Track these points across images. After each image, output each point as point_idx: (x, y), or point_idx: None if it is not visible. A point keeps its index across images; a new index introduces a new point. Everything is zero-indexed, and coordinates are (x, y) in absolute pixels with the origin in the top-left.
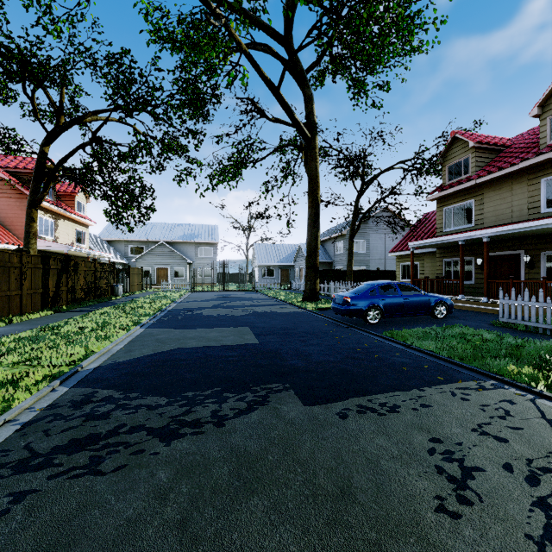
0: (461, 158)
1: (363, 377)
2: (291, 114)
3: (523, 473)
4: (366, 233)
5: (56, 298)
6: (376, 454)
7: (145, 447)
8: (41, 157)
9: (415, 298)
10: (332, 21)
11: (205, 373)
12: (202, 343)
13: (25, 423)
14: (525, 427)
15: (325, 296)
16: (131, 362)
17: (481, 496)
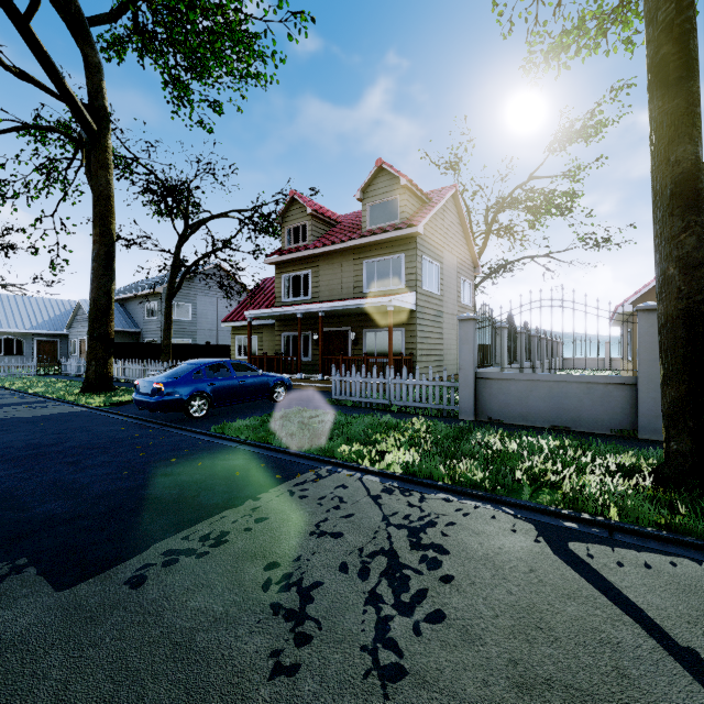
0: (299, 223)
1: (178, 502)
2: (58, 77)
3: (357, 567)
4: (193, 294)
5: None
6: (190, 627)
7: None
8: None
9: (252, 380)
10: None
11: None
12: None
13: None
14: (356, 511)
15: (126, 382)
16: None
17: (321, 621)
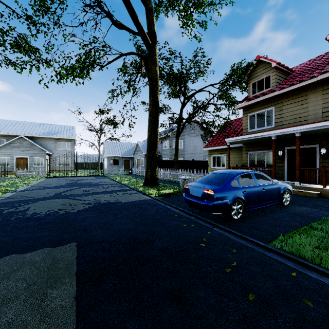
0: (263, 76)
1: None
2: (135, 16)
3: None
4: (183, 135)
5: None
6: None
7: None
8: None
9: (269, 188)
10: None
11: None
12: None
13: None
14: None
15: (159, 180)
16: None
17: None
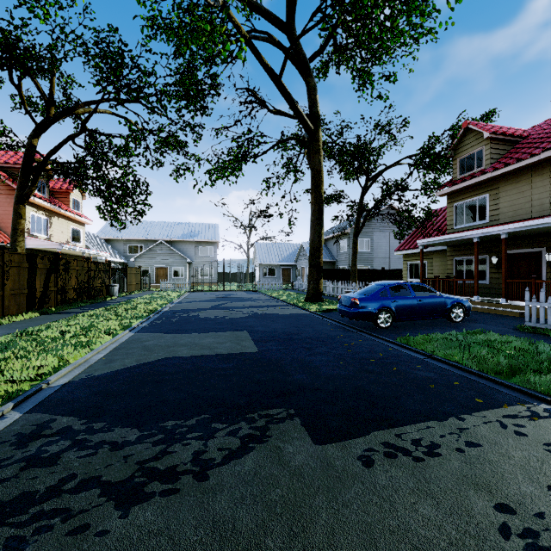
0: (473, 150)
1: (384, 399)
2: (294, 104)
3: None
4: (370, 231)
5: (44, 299)
6: (425, 536)
7: (91, 519)
8: (29, 150)
9: (429, 300)
10: (337, 3)
11: (193, 392)
12: (194, 352)
13: None
14: None
15: (328, 296)
16: (108, 377)
17: None
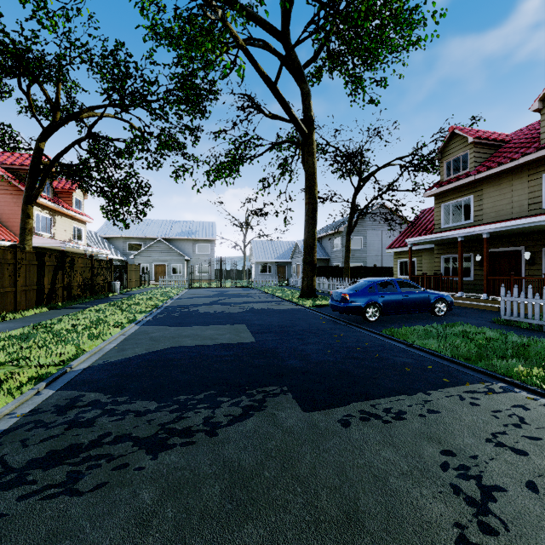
0: (459, 153)
1: (365, 379)
2: (289, 109)
3: None
4: (363, 229)
5: (52, 295)
6: (384, 469)
7: (129, 460)
8: (37, 153)
9: (414, 295)
10: (330, 16)
11: (199, 374)
12: (197, 342)
13: (3, 432)
14: (544, 437)
15: (322, 292)
16: (122, 362)
17: (506, 523)
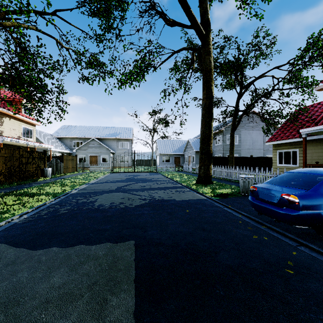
0: None
1: None
2: (188, 8)
3: None
4: (238, 130)
5: None
6: None
7: None
8: None
9: None
10: None
11: None
12: None
13: None
14: None
15: (213, 177)
16: None
17: None
